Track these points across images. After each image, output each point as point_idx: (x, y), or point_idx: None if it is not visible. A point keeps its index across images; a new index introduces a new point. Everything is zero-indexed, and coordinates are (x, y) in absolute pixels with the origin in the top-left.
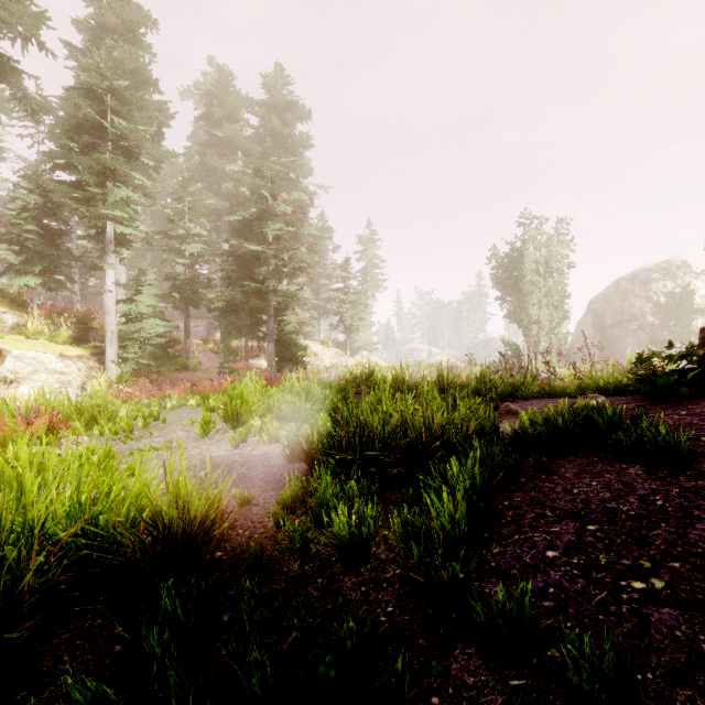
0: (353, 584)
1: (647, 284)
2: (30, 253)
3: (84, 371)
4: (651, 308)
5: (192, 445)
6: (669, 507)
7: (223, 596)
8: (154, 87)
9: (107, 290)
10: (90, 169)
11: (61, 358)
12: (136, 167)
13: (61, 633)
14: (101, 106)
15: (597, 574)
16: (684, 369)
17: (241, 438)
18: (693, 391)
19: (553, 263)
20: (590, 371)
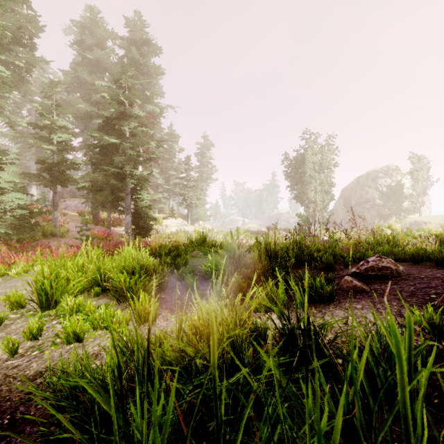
0: None
1: (375, 180)
2: None
3: None
4: (378, 195)
5: None
6: None
7: None
8: (27, 5)
9: None
10: None
11: None
12: (8, 68)
13: None
14: None
15: None
16: None
17: (19, 342)
18: None
19: (324, 164)
20: (374, 237)
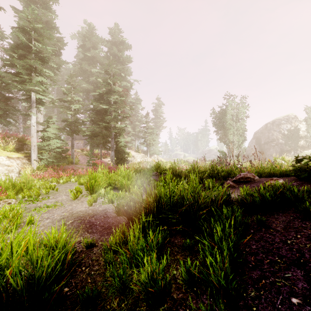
0: None
1: (279, 125)
2: None
3: (20, 165)
4: (281, 136)
5: (68, 204)
6: None
7: None
8: (57, 30)
9: (32, 125)
10: (23, 66)
11: (8, 158)
12: (48, 68)
13: None
14: (29, 36)
15: None
16: None
17: (93, 201)
18: None
19: (239, 116)
20: (261, 164)
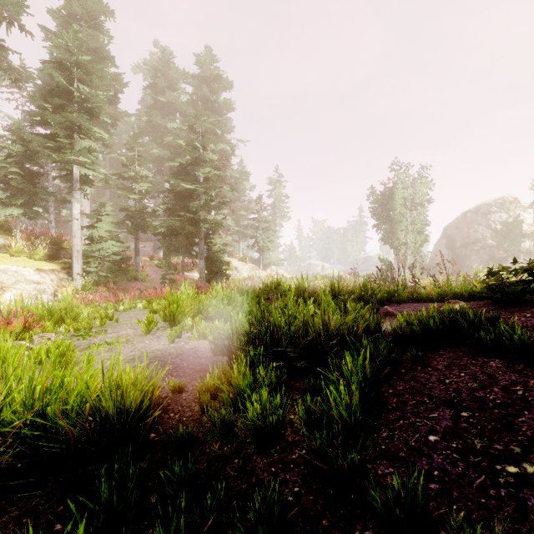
0: (264, 464)
1: (487, 215)
2: (14, 190)
3: (56, 282)
4: (490, 234)
5: (137, 340)
6: (529, 396)
7: (153, 475)
8: (112, 62)
9: (74, 218)
10: (61, 124)
11: (37, 271)
12: (97, 124)
13: (11, 511)
14: (69, 75)
15: (474, 458)
16: (526, 280)
17: (176, 335)
18: (533, 298)
19: (417, 199)
20: (447, 281)
